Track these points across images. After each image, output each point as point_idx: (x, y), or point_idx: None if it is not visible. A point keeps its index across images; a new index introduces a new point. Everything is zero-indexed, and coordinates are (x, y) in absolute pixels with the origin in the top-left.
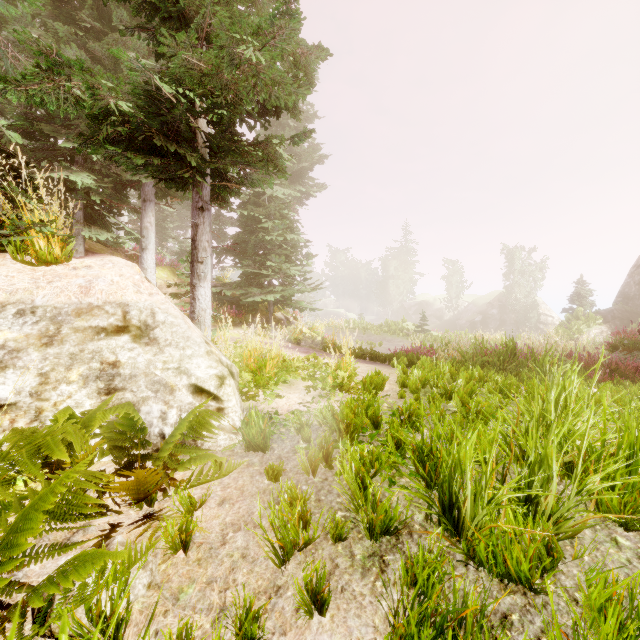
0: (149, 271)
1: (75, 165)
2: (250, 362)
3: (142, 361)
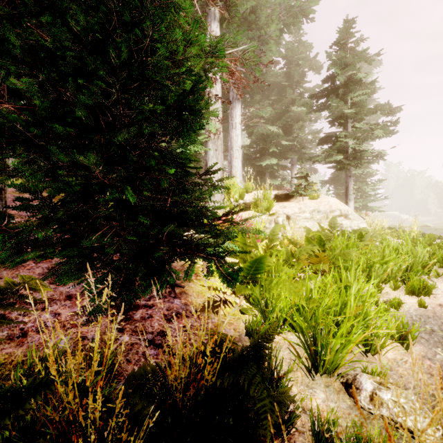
0: None
1: (266, 155)
2: None
3: (348, 224)
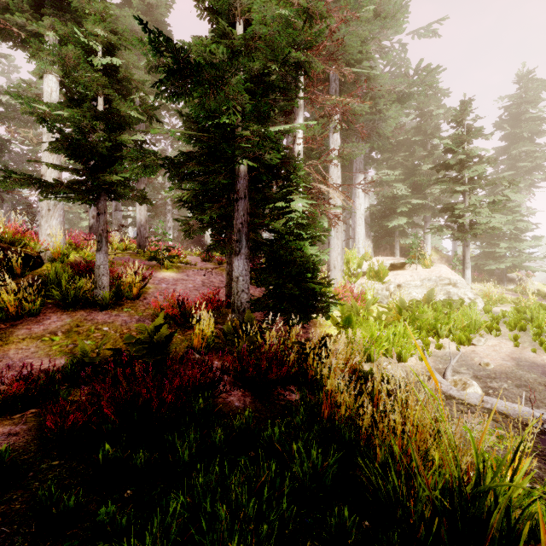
0: (428, 255)
1: (395, 212)
2: (486, 297)
3: (455, 291)
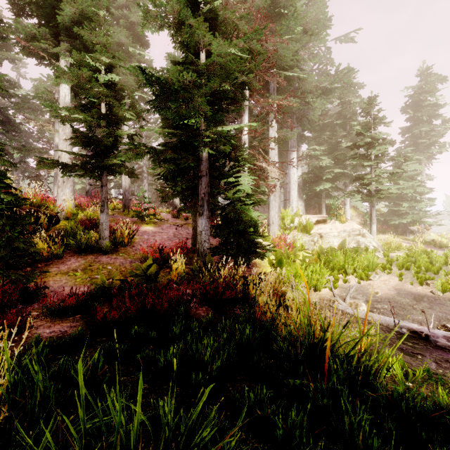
0: (347, 212)
1: (322, 179)
2: (388, 245)
3: (363, 241)
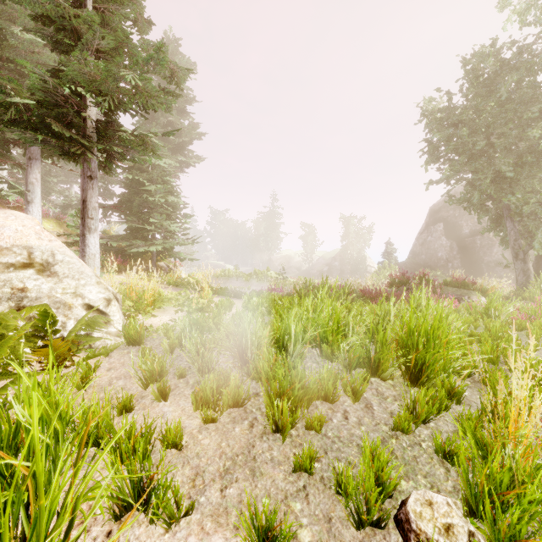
0: None
1: None
2: (132, 295)
3: (45, 288)
